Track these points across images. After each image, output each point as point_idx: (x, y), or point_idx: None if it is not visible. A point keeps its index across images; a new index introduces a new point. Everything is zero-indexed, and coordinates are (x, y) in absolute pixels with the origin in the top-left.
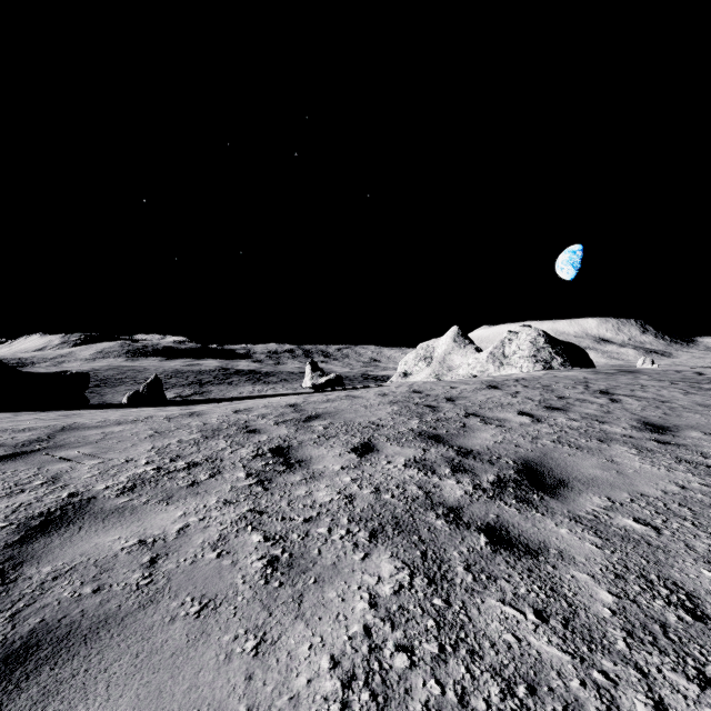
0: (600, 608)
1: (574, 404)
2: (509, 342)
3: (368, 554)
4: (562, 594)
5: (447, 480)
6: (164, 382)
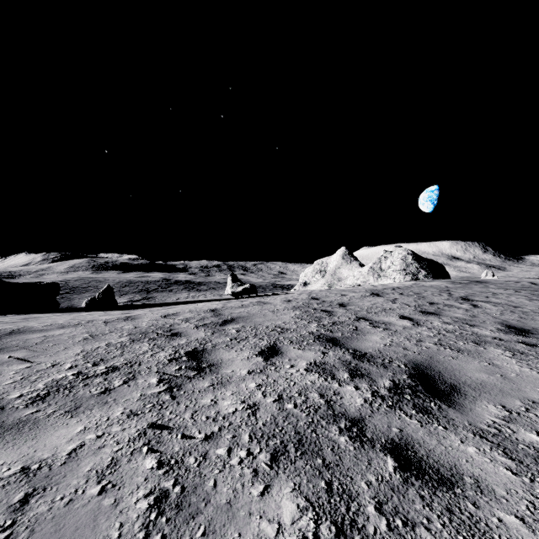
0: None
1: (444, 309)
2: (385, 259)
3: (268, 487)
4: None
5: (346, 386)
6: (120, 290)
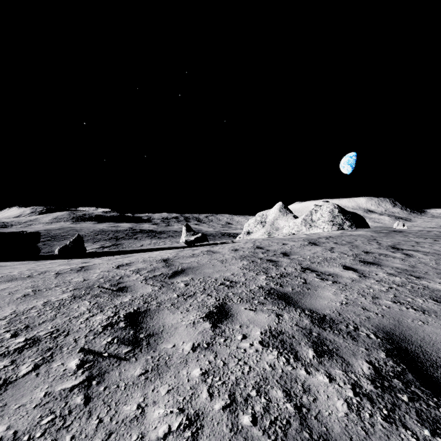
0: None
1: (382, 259)
2: (315, 212)
3: None
4: None
5: (316, 374)
6: (93, 238)
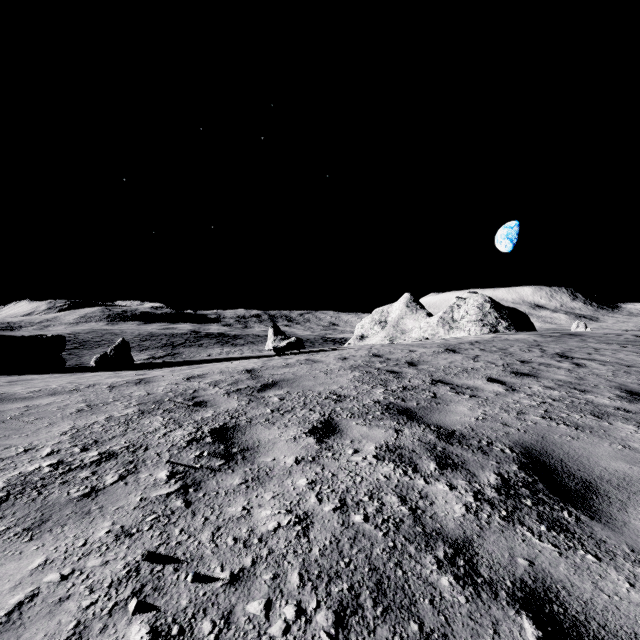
0: None
1: (541, 369)
2: (457, 307)
3: None
4: None
5: (435, 483)
6: (139, 345)
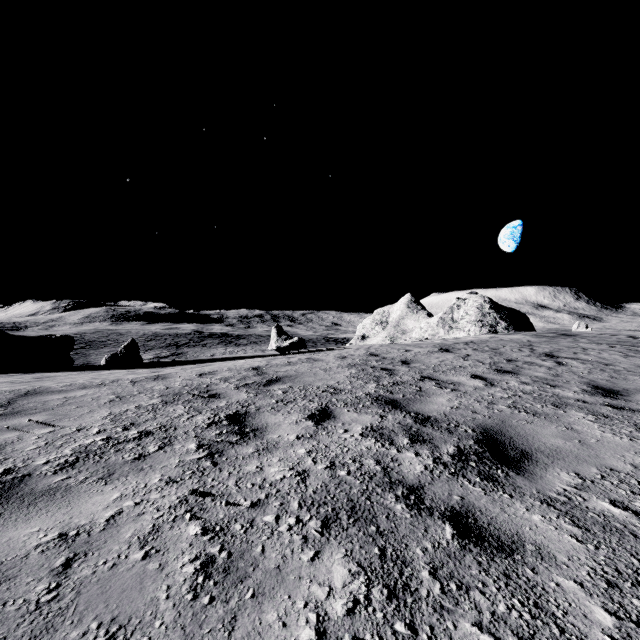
0: (600, 636)
1: (524, 367)
2: (457, 308)
3: (318, 553)
4: (550, 614)
5: (405, 452)
6: (144, 344)
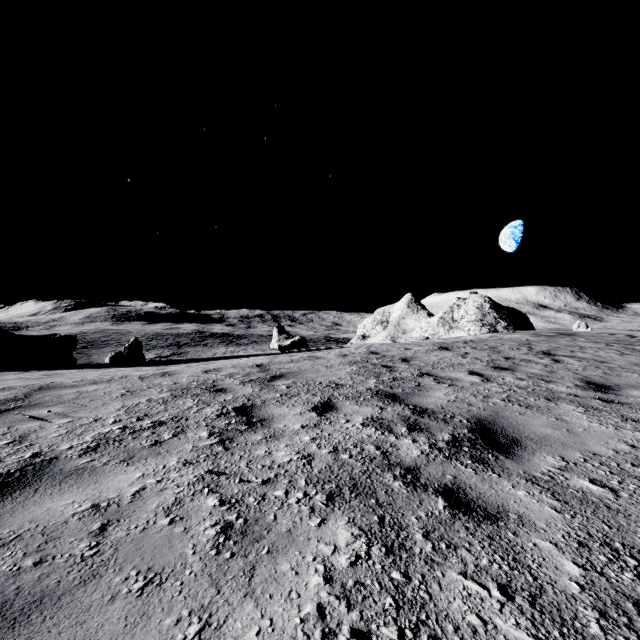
0: (567, 582)
1: (520, 365)
2: (457, 308)
3: (324, 520)
4: (526, 566)
5: (403, 439)
6: (146, 344)
